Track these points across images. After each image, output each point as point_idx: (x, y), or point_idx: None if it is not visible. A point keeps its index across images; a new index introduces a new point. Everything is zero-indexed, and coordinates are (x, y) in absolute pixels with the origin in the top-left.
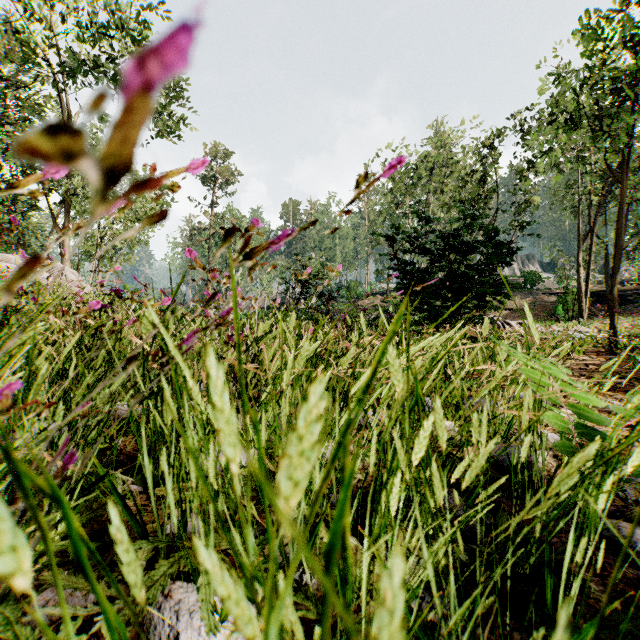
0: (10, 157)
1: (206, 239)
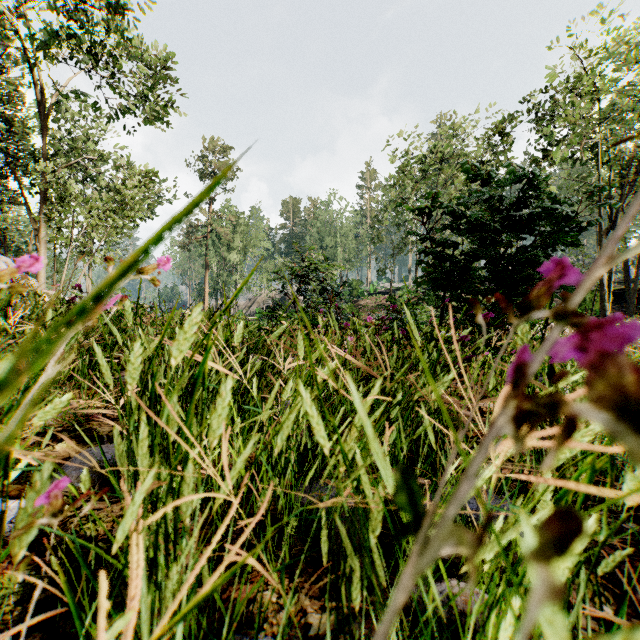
0: None
1: (203, 237)
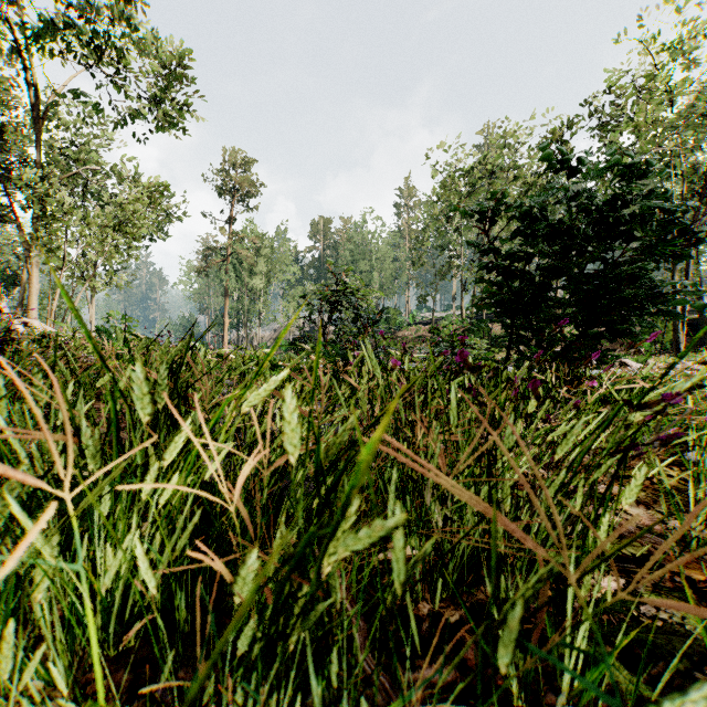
0: None
1: (222, 260)
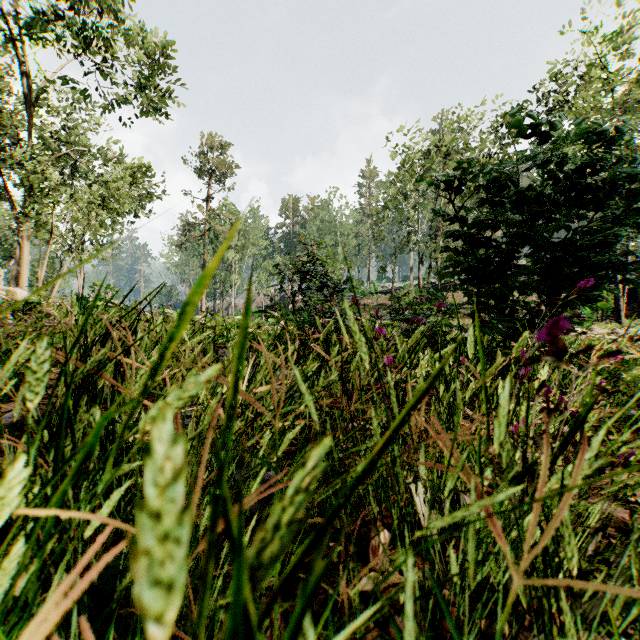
0: None
1: (200, 235)
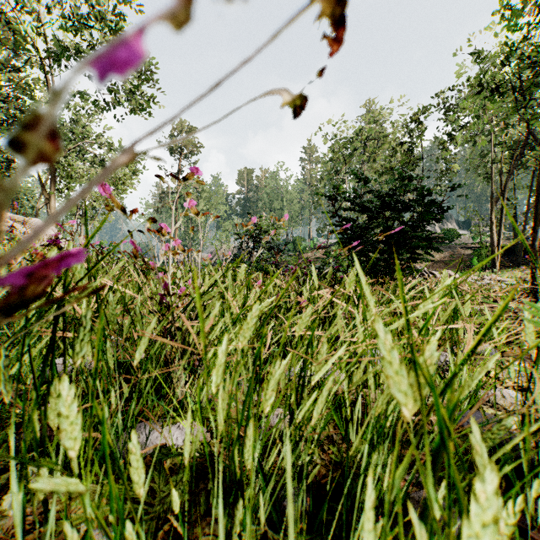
0: (5, 131)
1: (173, 201)
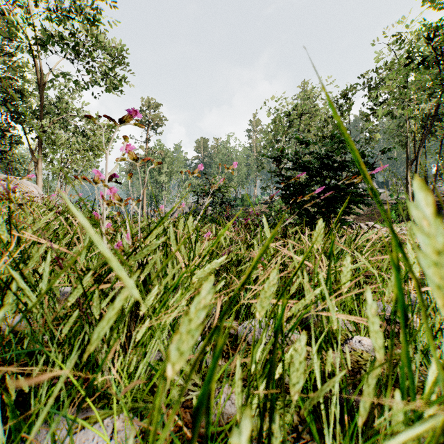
0: (1, 106)
1: (142, 165)
